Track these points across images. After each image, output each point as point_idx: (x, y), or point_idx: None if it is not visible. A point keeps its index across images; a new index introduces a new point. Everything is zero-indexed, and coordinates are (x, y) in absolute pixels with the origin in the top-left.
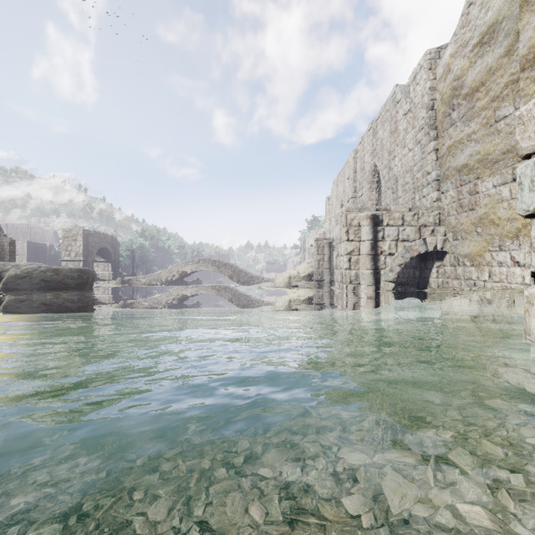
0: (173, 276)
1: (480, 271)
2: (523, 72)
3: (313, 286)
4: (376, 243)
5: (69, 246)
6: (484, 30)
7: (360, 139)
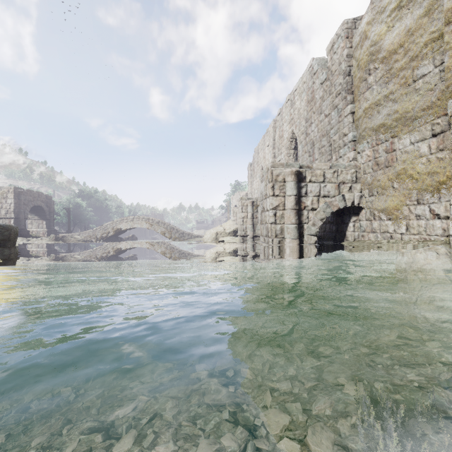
0: (108, 233)
1: (397, 224)
2: (448, 25)
3: (238, 241)
4: (300, 198)
5: None
6: None
7: (279, 110)
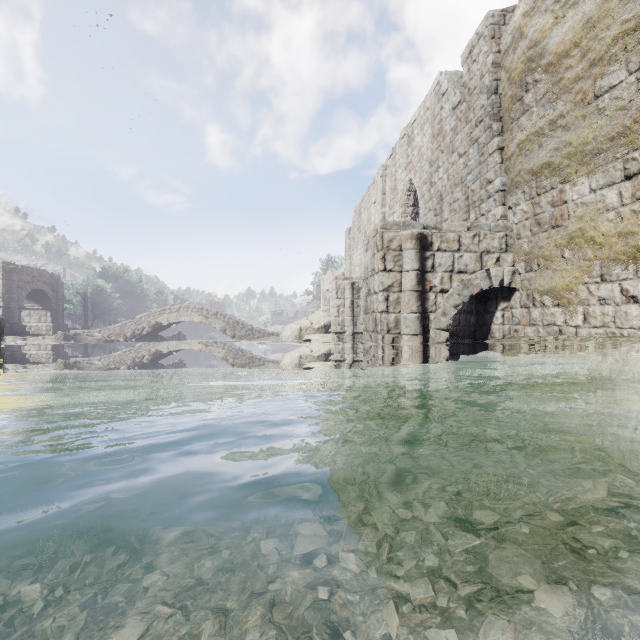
0: (142, 329)
1: (569, 312)
2: None
3: (331, 340)
4: (424, 275)
5: None
6: None
7: (391, 150)
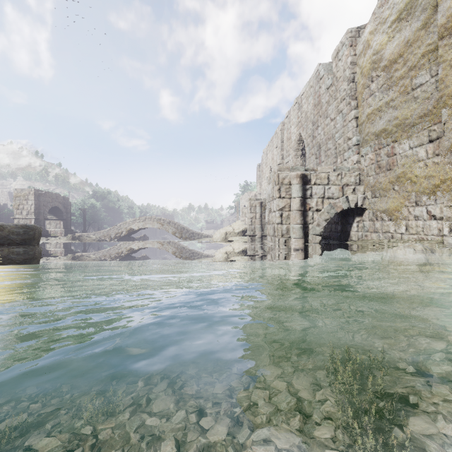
0: (121, 232)
1: (397, 224)
2: (442, 40)
3: (247, 240)
4: (305, 200)
5: (21, 204)
6: (402, 7)
7: (287, 113)
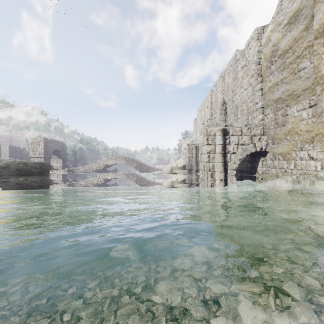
0: (100, 167)
1: (288, 163)
2: (316, 40)
3: (186, 173)
4: (225, 146)
5: (35, 148)
6: (291, 15)
7: (215, 83)
